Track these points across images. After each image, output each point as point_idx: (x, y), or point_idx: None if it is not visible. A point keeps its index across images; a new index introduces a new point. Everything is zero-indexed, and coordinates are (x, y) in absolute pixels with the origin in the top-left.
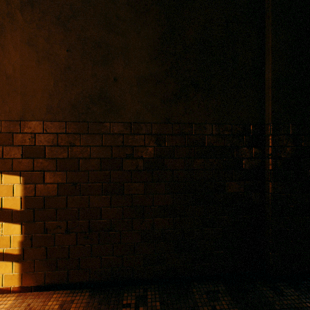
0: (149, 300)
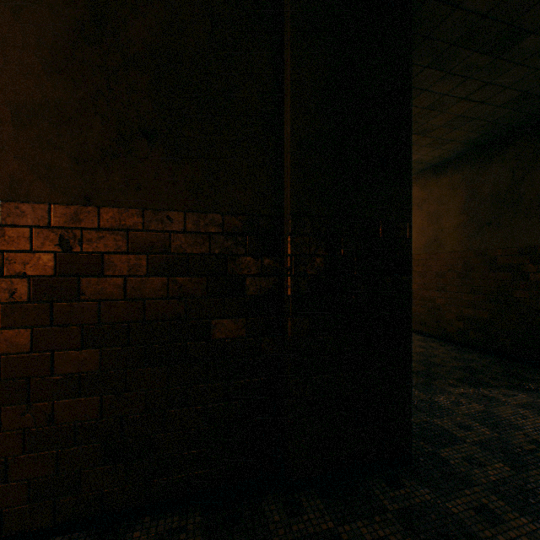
0: None
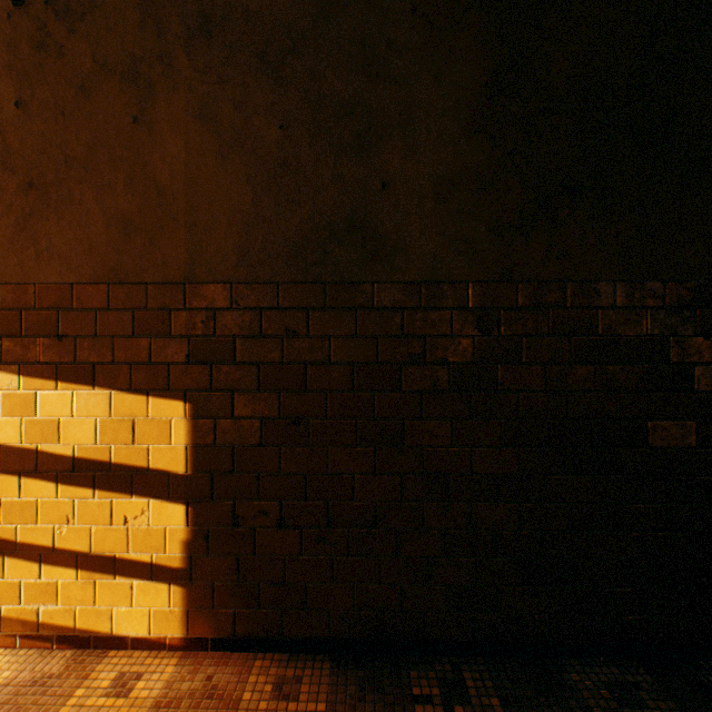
0: (472, 692)
